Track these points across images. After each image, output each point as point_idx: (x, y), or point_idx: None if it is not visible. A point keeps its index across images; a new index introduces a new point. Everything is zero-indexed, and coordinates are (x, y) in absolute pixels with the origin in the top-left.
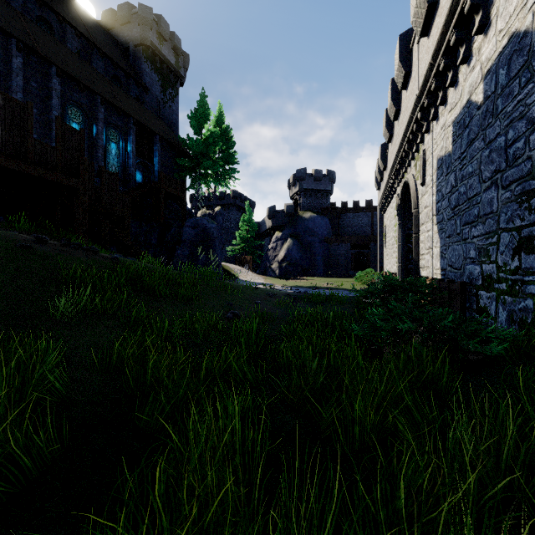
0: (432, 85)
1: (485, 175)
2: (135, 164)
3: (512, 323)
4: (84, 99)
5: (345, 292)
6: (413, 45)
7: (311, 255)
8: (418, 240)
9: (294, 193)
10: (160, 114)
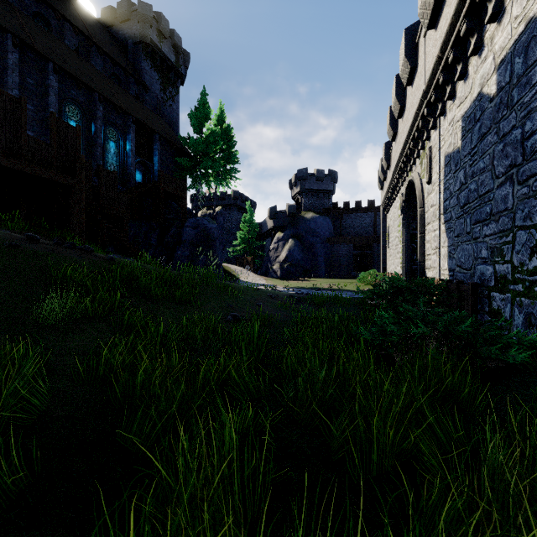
0: (440, 79)
1: (498, 170)
2: (135, 163)
3: (530, 326)
4: (82, 97)
5: (348, 294)
6: (419, 39)
7: (313, 256)
8: (424, 240)
9: (296, 193)
10: (160, 112)
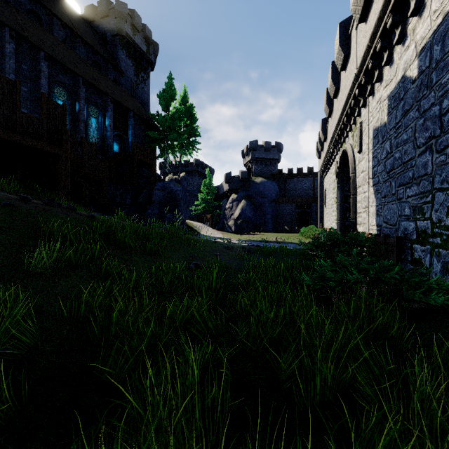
0: (369, 65)
1: (419, 141)
2: (112, 136)
3: (447, 273)
4: (68, 80)
5: (292, 246)
6: (351, 31)
7: (262, 214)
8: (355, 200)
9: (247, 161)
10: (133, 94)
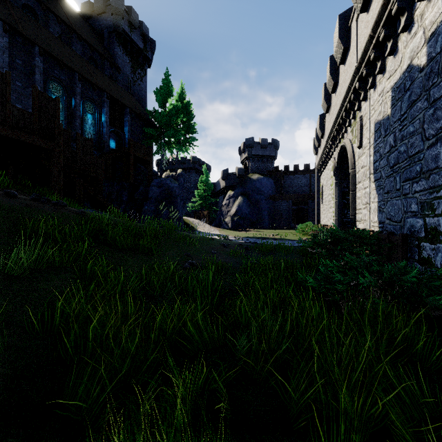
0: (371, 56)
1: (429, 132)
2: (109, 132)
3: None
4: (64, 76)
5: (289, 242)
6: (351, 23)
7: (258, 210)
8: (355, 196)
9: (244, 158)
10: (130, 90)
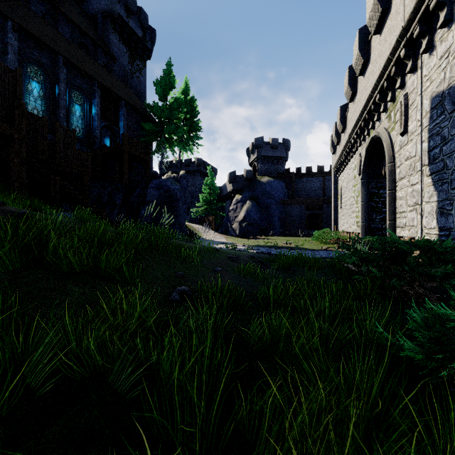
0: (432, 3)
1: None
2: (100, 126)
3: None
4: (45, 59)
5: (309, 253)
6: None
7: (268, 216)
8: (394, 197)
9: (253, 160)
10: (127, 83)
